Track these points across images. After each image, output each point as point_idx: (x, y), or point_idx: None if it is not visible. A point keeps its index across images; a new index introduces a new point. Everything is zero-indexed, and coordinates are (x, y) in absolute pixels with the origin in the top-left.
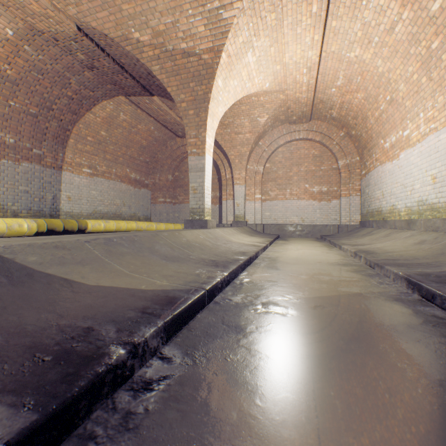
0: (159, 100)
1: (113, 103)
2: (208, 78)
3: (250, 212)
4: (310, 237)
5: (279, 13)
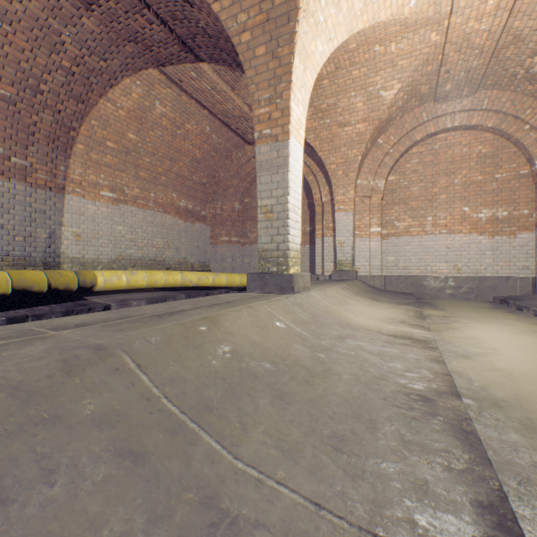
0: (212, 70)
1: (141, 83)
2: None
3: (362, 255)
4: (474, 300)
5: None
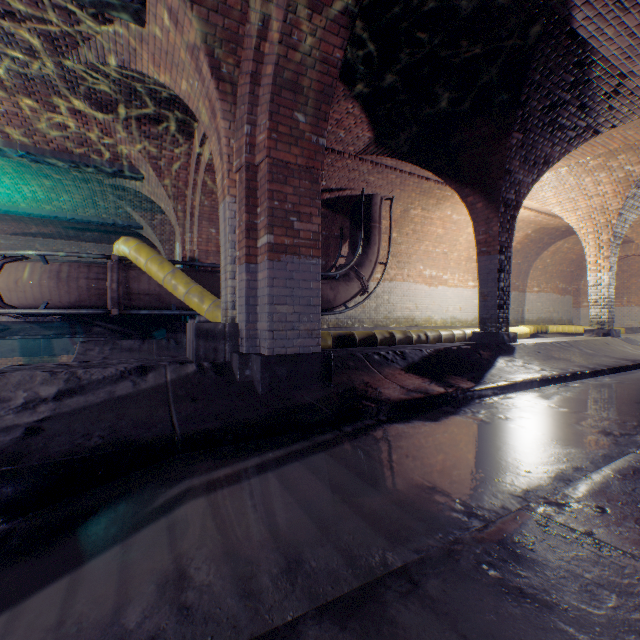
0: None
1: (562, 241)
2: None
3: None
4: None
5: None
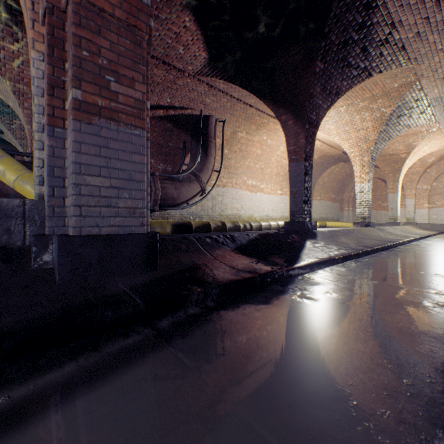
0: None
1: (334, 166)
2: (401, 162)
3: (418, 216)
4: None
5: (442, 135)
